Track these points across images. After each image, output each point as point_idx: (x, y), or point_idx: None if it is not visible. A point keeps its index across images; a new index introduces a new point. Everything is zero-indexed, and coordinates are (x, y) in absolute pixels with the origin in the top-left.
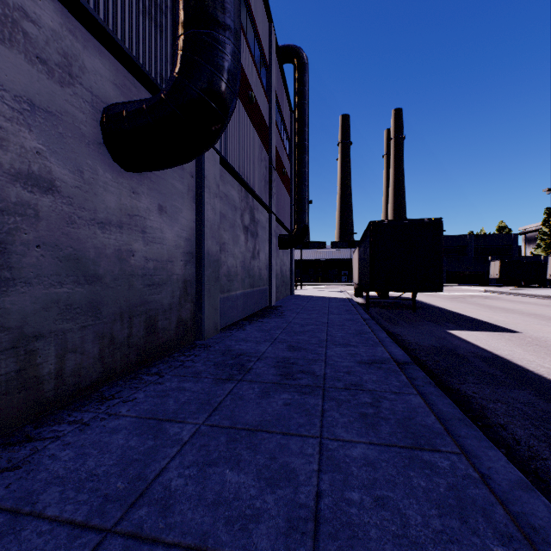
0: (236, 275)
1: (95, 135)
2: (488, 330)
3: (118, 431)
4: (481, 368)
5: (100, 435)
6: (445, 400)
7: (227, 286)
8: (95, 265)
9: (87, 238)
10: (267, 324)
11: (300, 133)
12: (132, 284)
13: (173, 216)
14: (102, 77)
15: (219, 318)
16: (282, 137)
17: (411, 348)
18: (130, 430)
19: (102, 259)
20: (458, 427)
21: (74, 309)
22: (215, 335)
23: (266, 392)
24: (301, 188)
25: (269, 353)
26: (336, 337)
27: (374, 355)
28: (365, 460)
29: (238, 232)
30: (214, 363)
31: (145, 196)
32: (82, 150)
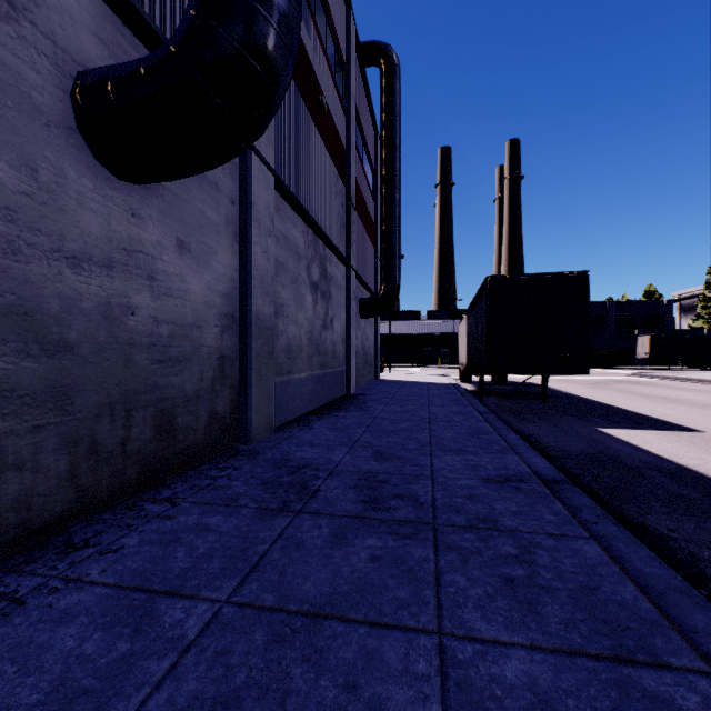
0: (300, 351)
1: (62, 113)
2: (656, 428)
3: (71, 619)
4: (667, 488)
5: (35, 627)
6: (642, 551)
7: (287, 365)
8: (62, 326)
9: (45, 280)
10: (343, 419)
11: (389, 161)
12: (130, 359)
13: (202, 258)
14: (74, 22)
15: (274, 411)
16: (365, 167)
17: (553, 455)
18: (93, 617)
19: (74, 317)
20: (685, 609)
21: (19, 397)
22: (268, 436)
23: (341, 533)
24: (390, 234)
25: (347, 464)
26: (443, 440)
27: (506, 468)
28: (532, 691)
29: (302, 291)
30: (262, 482)
31: (155, 223)
32: (34, 133)
